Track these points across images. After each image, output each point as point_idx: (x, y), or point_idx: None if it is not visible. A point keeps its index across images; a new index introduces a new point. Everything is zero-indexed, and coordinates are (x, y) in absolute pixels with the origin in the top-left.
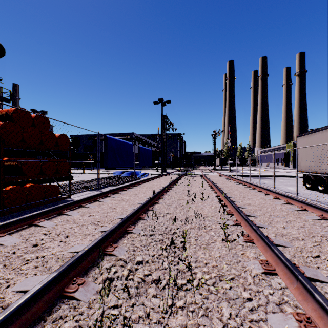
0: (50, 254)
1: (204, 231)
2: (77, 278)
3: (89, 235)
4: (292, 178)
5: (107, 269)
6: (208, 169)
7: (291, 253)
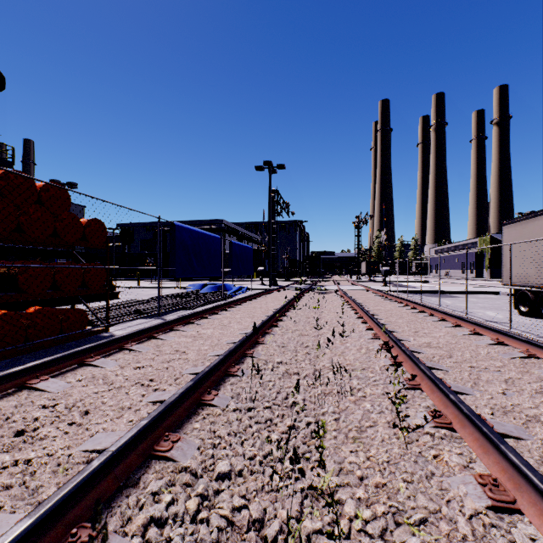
0: (44, 455)
1: (350, 400)
2: (82, 524)
3: (130, 410)
4: (491, 296)
5: (153, 497)
6: (347, 280)
7: (536, 454)
